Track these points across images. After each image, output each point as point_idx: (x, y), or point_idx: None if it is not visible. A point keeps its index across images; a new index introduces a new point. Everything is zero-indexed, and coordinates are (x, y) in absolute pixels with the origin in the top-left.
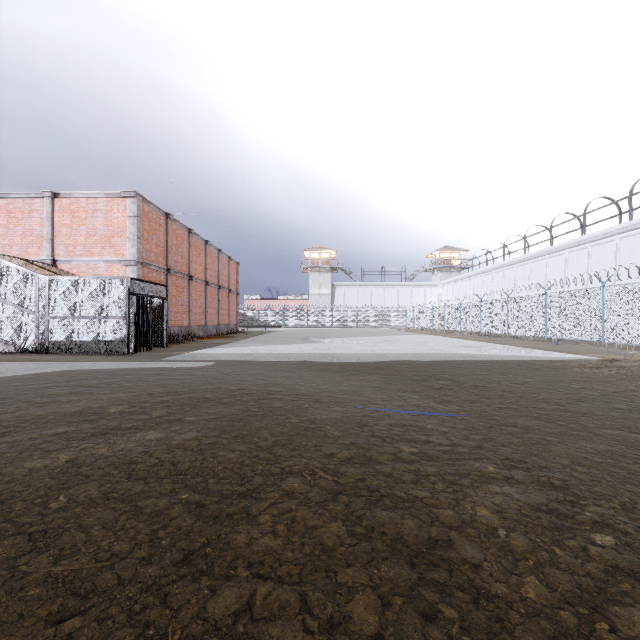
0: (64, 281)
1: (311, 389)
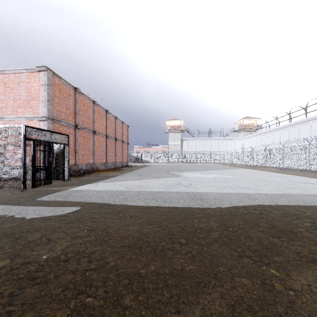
0: None
1: None
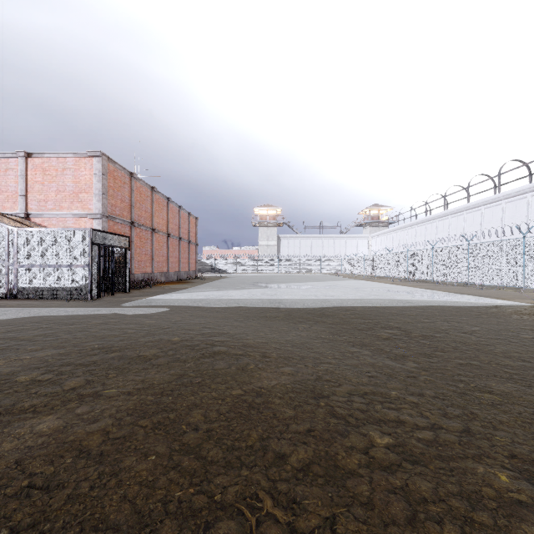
0: (31, 232)
1: (258, 341)
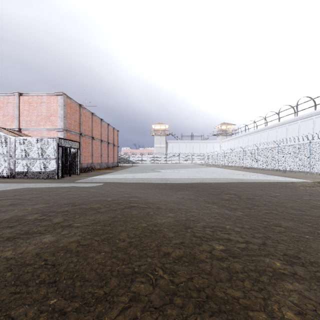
0: (23, 139)
1: (155, 200)
